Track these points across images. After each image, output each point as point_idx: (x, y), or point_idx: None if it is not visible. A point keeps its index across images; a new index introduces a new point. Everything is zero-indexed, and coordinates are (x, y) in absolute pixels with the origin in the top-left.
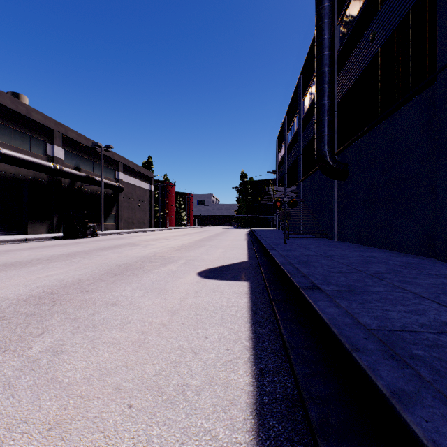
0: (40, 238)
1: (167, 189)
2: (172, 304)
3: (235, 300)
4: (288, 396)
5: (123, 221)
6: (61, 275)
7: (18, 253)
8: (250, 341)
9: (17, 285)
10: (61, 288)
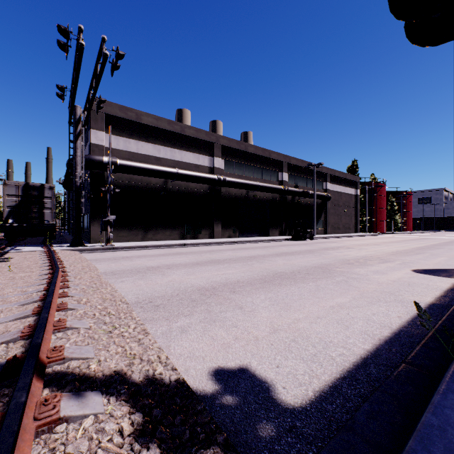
0: (279, 239)
1: (375, 191)
2: (392, 279)
3: (439, 284)
4: (449, 304)
5: (330, 227)
6: (318, 260)
7: (279, 248)
8: (439, 294)
9: (303, 262)
10: (325, 265)
